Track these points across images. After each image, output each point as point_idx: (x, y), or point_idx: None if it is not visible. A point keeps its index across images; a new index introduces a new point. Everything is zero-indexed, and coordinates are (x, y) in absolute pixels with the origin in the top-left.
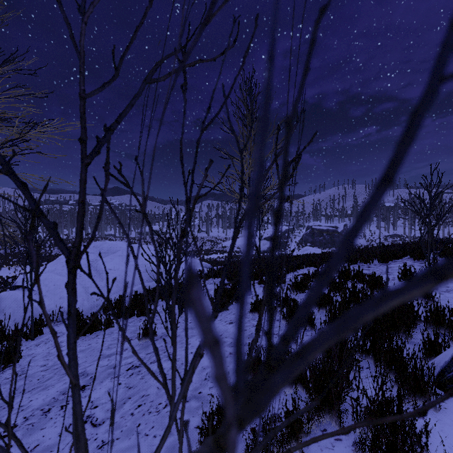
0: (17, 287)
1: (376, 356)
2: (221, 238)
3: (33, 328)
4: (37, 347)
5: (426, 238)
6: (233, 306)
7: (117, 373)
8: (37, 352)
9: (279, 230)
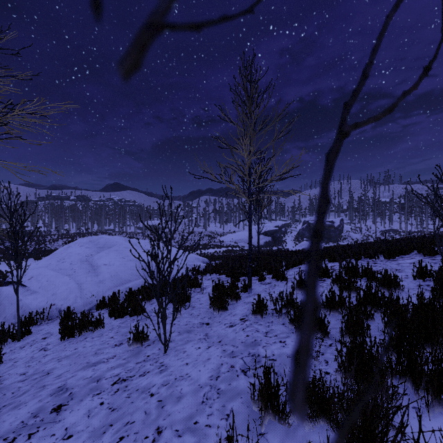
0: (10, 283)
1: (416, 380)
2: (219, 233)
3: (19, 329)
4: (21, 350)
5: (422, 233)
6: (232, 306)
7: (100, 388)
8: (20, 356)
9: (276, 225)
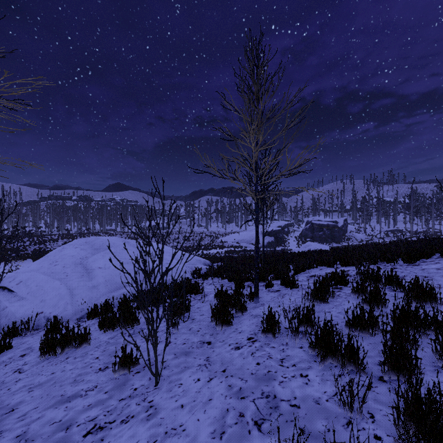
0: None
1: None
2: (221, 233)
3: None
4: None
5: (428, 233)
6: (238, 320)
7: (68, 442)
8: None
9: (279, 225)
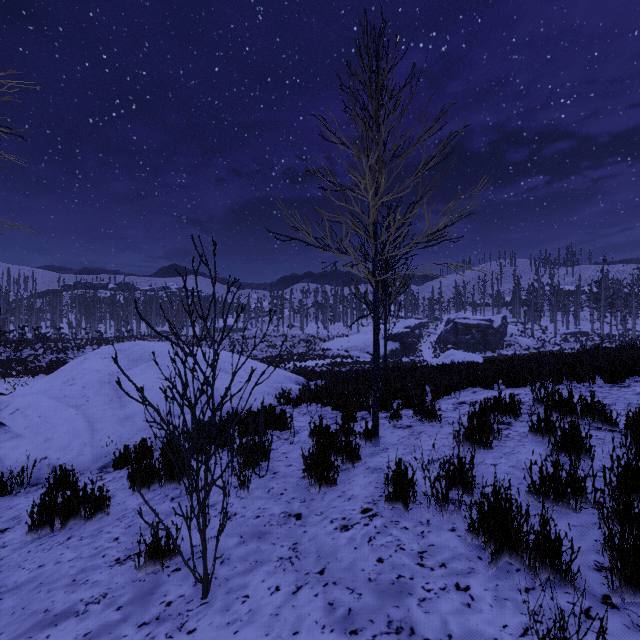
0: None
1: None
2: (322, 337)
3: None
4: None
5: (626, 338)
6: (345, 476)
7: None
8: None
9: (407, 325)
